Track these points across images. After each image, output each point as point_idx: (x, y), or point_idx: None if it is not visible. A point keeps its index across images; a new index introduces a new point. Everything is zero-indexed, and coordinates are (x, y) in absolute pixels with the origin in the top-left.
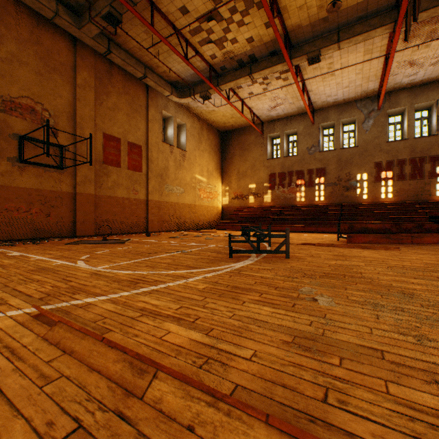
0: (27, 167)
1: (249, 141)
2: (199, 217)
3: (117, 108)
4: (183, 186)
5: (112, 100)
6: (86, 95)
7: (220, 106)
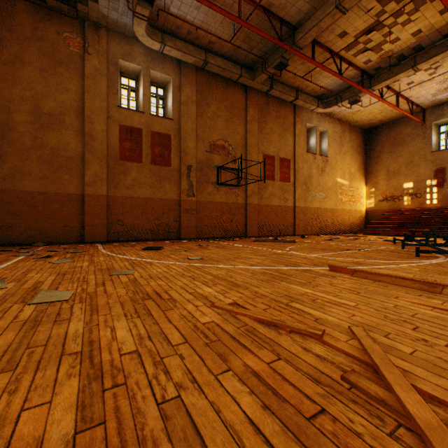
0: (221, 188)
1: (403, 134)
2: (340, 222)
3: (272, 131)
4: (324, 191)
5: (269, 126)
6: (252, 127)
7: (368, 105)
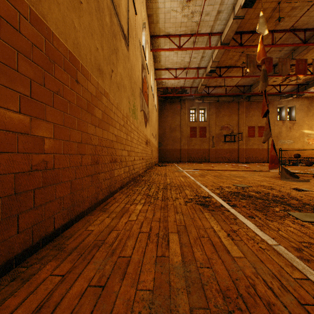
0: (226, 143)
1: None
2: (307, 155)
3: (253, 115)
4: (292, 139)
5: (251, 113)
6: (241, 116)
7: None
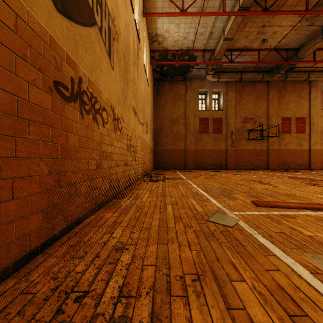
0: (250, 141)
1: None
2: None
3: (288, 102)
4: None
5: (286, 99)
6: (272, 103)
7: None
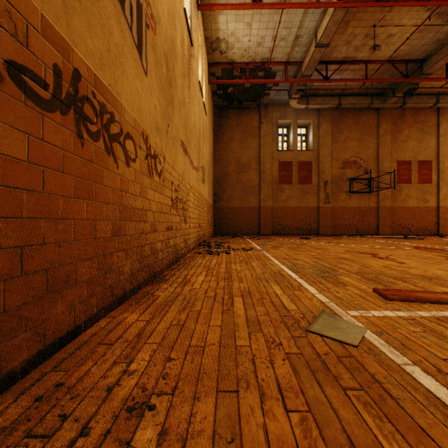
0: (352, 195)
1: None
2: None
3: (407, 138)
4: None
5: (403, 134)
6: (384, 140)
7: None
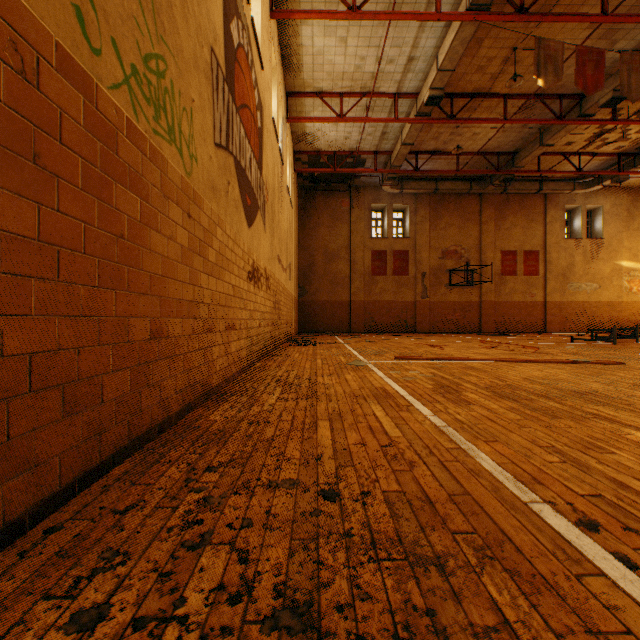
0: (453, 288)
1: None
2: (627, 317)
3: (513, 226)
4: (596, 281)
5: (508, 221)
6: (487, 227)
7: None
